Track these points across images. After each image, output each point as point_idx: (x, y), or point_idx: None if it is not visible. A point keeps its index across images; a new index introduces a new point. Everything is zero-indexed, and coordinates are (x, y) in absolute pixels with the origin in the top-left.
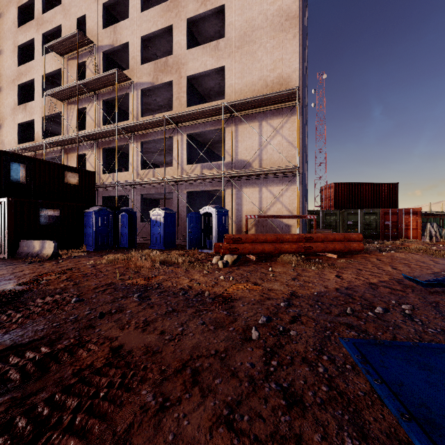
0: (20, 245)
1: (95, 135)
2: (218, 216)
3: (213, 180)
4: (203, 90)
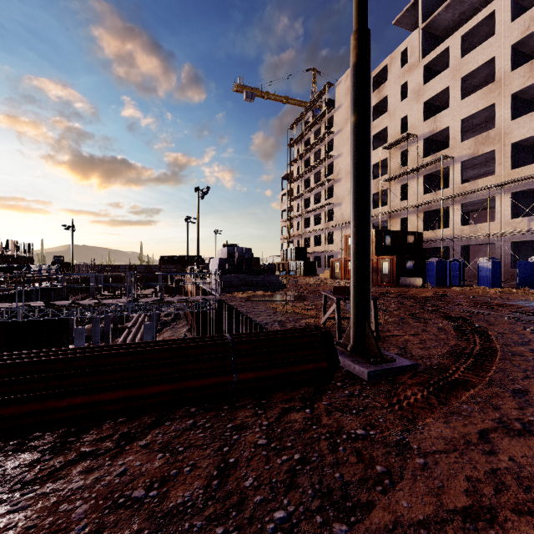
0: (400, 280)
1: (420, 204)
2: None
3: None
4: (529, 143)
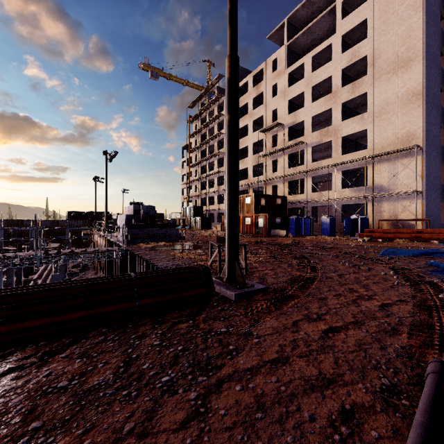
0: (271, 231)
1: (285, 175)
2: (362, 220)
3: (359, 198)
4: (352, 137)
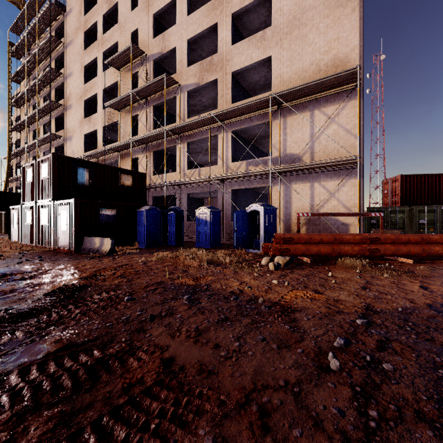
0: (84, 241)
1: (146, 139)
2: (266, 214)
3: (259, 177)
4: (248, 85)
